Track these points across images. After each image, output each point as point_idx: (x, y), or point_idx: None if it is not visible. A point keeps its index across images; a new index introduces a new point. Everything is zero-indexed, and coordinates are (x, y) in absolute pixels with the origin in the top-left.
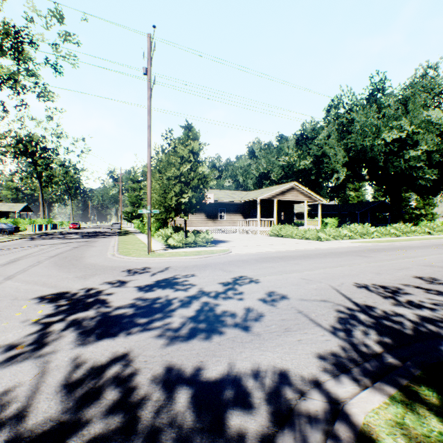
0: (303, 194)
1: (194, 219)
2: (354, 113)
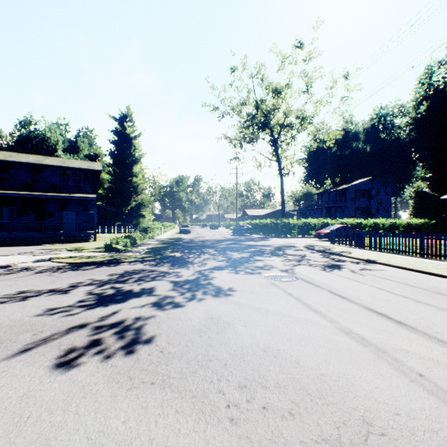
0: None
1: None
2: None
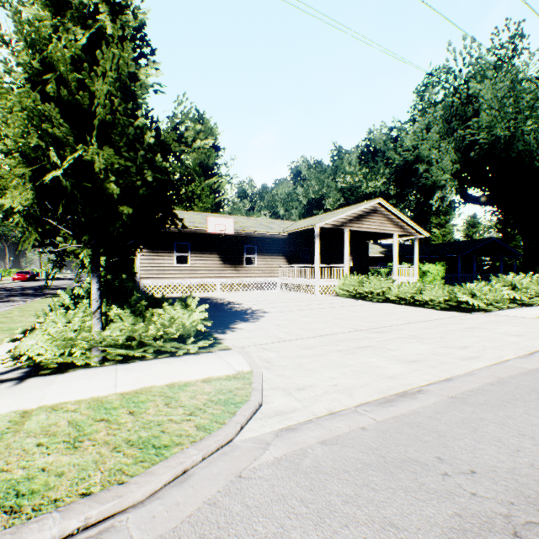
0: (392, 221)
1: (199, 265)
2: (472, 89)
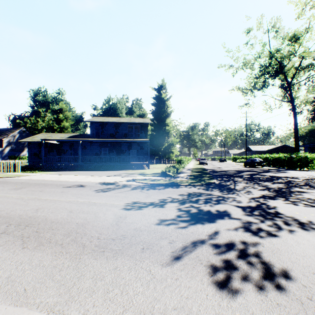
0: None
1: None
2: None
